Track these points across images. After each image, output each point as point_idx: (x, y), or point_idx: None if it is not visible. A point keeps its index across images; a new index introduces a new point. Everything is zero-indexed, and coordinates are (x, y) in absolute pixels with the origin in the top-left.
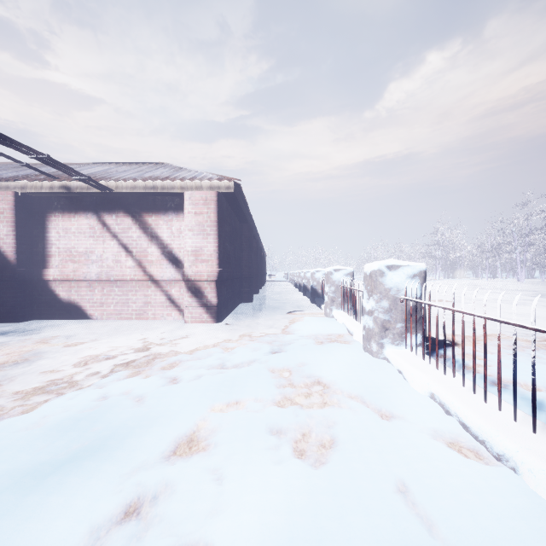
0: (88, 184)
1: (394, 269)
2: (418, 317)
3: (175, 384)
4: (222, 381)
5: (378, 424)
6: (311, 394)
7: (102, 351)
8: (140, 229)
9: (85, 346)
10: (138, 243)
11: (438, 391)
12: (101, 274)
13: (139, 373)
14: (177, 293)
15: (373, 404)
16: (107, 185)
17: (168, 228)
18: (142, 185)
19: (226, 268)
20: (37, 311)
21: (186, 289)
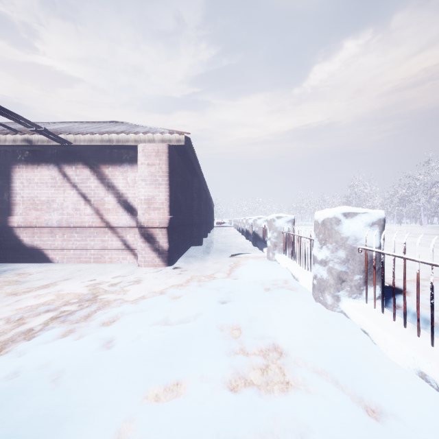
0: (46, 136)
1: (351, 216)
2: (377, 268)
3: (108, 350)
4: (162, 348)
5: (371, 435)
6: (268, 367)
7: (47, 299)
8: (97, 179)
9: (33, 294)
10: (96, 192)
11: (432, 372)
12: (61, 221)
13: (73, 331)
14: (132, 238)
15: (349, 388)
16: (66, 138)
17: (123, 178)
18: (99, 138)
19: (177, 215)
20: (2, 255)
21: (139, 235)
